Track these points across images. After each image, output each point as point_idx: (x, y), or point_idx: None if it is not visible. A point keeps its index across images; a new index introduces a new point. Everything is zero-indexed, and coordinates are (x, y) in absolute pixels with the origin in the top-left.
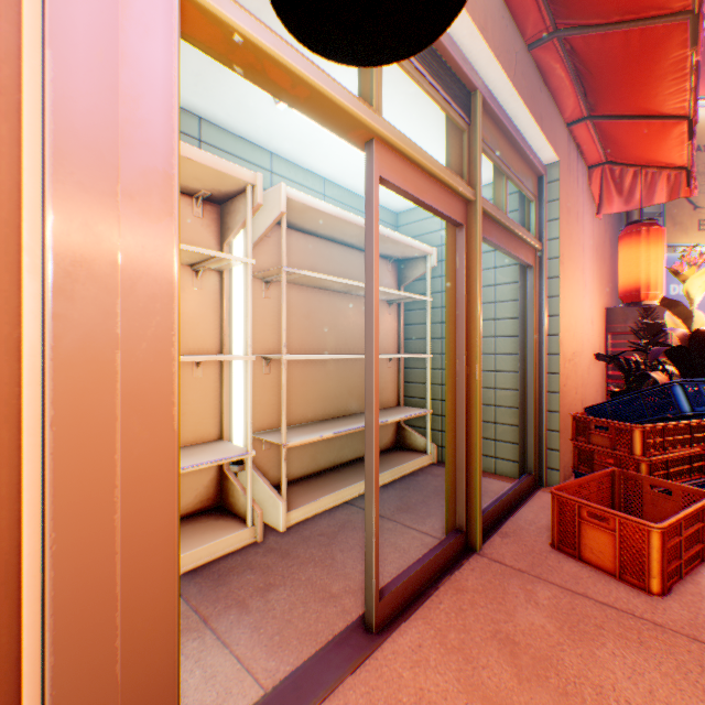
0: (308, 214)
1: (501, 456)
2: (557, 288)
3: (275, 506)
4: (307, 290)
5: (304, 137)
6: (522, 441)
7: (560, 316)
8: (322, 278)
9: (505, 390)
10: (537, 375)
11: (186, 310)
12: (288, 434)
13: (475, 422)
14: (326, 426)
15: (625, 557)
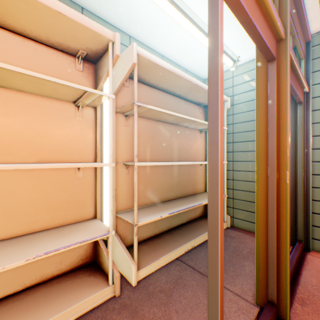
0: (152, 69)
1: None
2: None
3: (129, 266)
4: (152, 122)
5: (150, 20)
6: (293, 219)
7: None
8: (161, 111)
9: None
10: (304, 175)
11: (71, 132)
12: (139, 214)
13: (285, 217)
14: (164, 208)
15: None
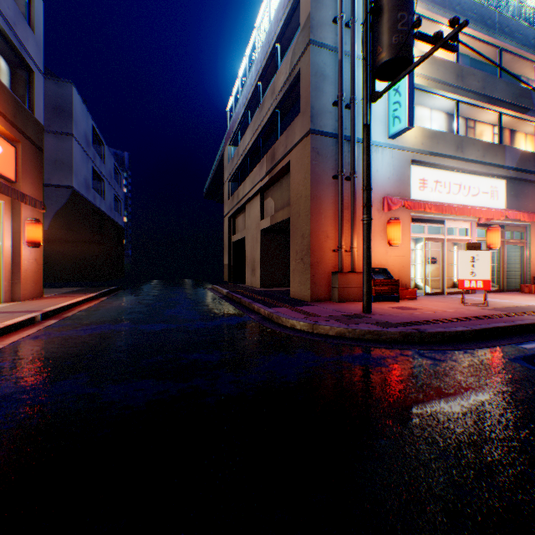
0: None
1: (515, 286)
2: (529, 250)
3: None
4: None
5: None
6: (520, 282)
7: (530, 256)
8: None
9: (516, 272)
10: (523, 268)
11: (448, 257)
12: None
13: (503, 273)
14: None
15: (528, 290)
